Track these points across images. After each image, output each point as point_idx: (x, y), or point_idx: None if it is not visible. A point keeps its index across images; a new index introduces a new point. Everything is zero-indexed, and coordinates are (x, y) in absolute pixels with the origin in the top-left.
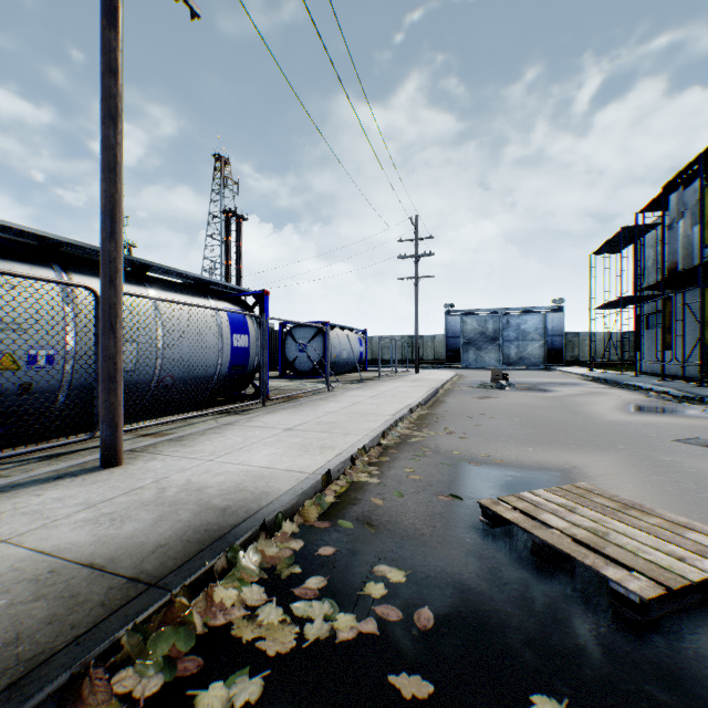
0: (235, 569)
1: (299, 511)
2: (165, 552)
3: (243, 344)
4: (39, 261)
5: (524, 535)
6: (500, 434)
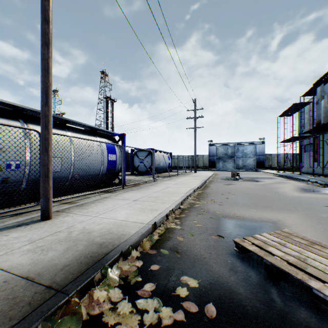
0: (105, 278)
1: (140, 244)
2: (68, 270)
3: (113, 159)
4: (12, 118)
5: (259, 259)
6: (238, 202)
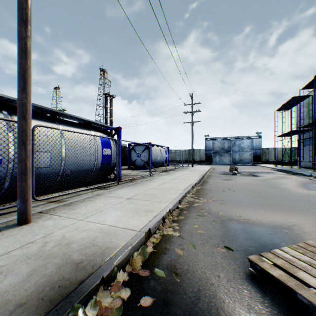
0: None
1: (129, 261)
2: (20, 314)
3: (108, 153)
4: None
5: (285, 287)
6: (242, 201)
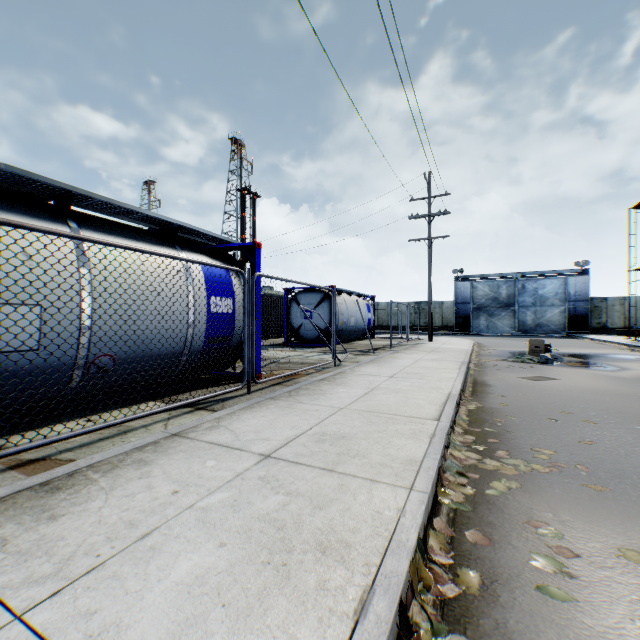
0: None
1: None
2: None
3: (226, 309)
4: None
5: None
6: None
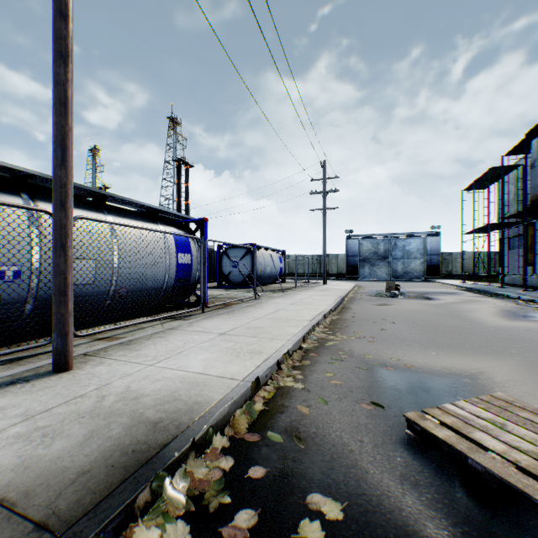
0: (160, 499)
1: (229, 422)
2: (85, 482)
3: (187, 261)
4: (9, 190)
5: (456, 454)
6: (403, 338)
